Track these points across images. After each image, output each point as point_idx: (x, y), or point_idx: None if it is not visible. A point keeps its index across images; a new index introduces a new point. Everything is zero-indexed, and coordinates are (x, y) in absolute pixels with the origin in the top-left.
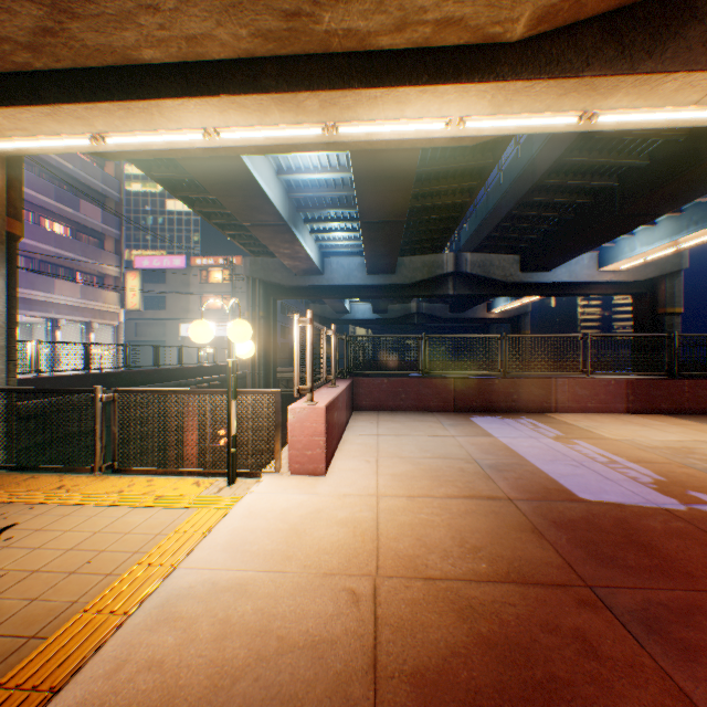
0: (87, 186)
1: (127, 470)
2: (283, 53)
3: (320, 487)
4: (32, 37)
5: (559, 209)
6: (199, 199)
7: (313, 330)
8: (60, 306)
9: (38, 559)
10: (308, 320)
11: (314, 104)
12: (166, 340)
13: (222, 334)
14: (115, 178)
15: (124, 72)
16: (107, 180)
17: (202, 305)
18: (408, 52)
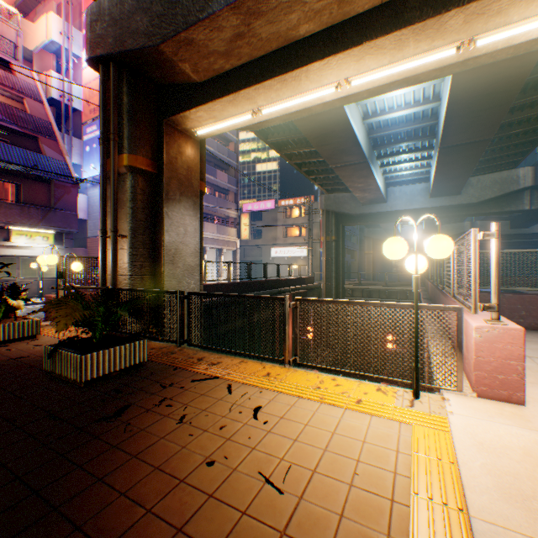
0: (219, 161)
1: (305, 365)
2: None
3: (537, 423)
4: (228, 45)
5: None
6: (294, 154)
7: (497, 244)
8: (206, 239)
9: (304, 455)
10: (494, 234)
11: (456, 21)
12: (261, 260)
13: (299, 254)
14: (234, 153)
15: (282, 52)
16: (230, 155)
17: (285, 234)
18: None
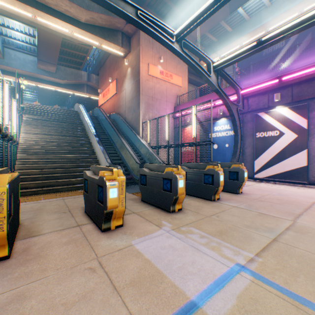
0: None
1: None
2: (31, 76)
3: None
4: None
5: (90, 102)
6: None
7: None
8: None
9: None
10: None
11: (35, 83)
12: None
13: None
14: None
15: (2, 70)
16: None
17: None
18: (49, 81)
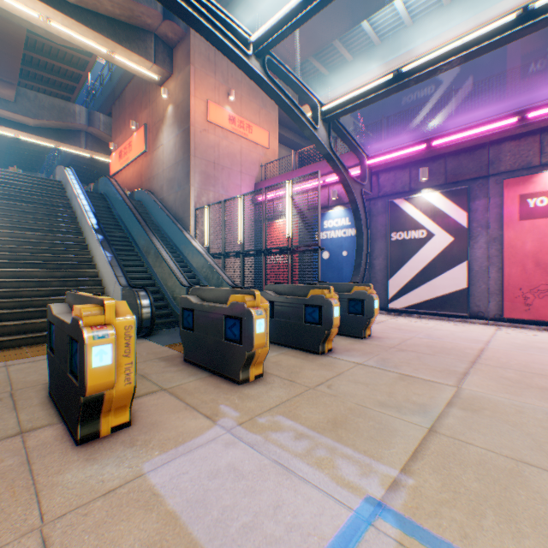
0: None
1: None
2: None
3: None
4: None
5: (95, 168)
6: None
7: None
8: None
9: None
10: None
11: None
12: None
13: None
14: None
15: None
16: None
17: None
18: (1, 118)
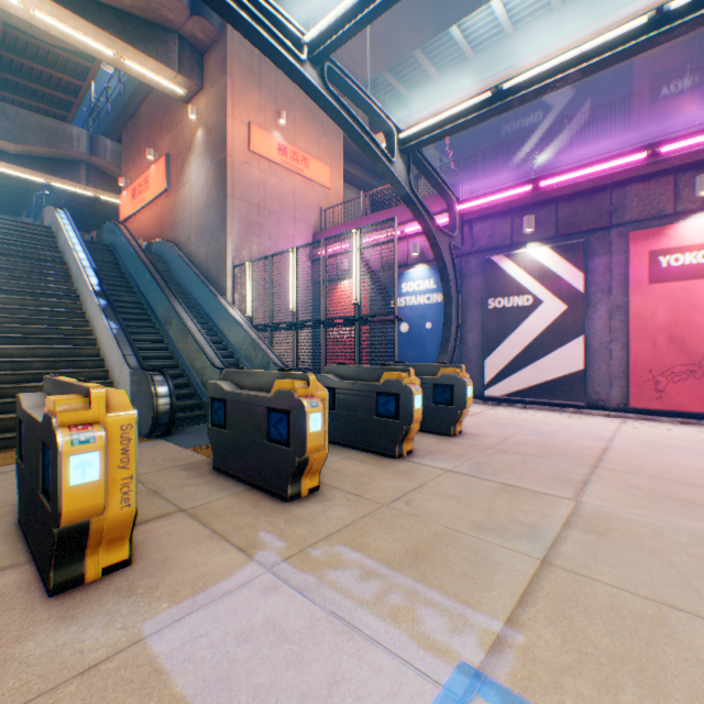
0: None
1: None
2: None
3: None
4: None
5: (101, 211)
6: None
7: None
8: None
9: None
10: None
11: None
12: None
13: None
14: None
15: None
16: None
17: None
18: None
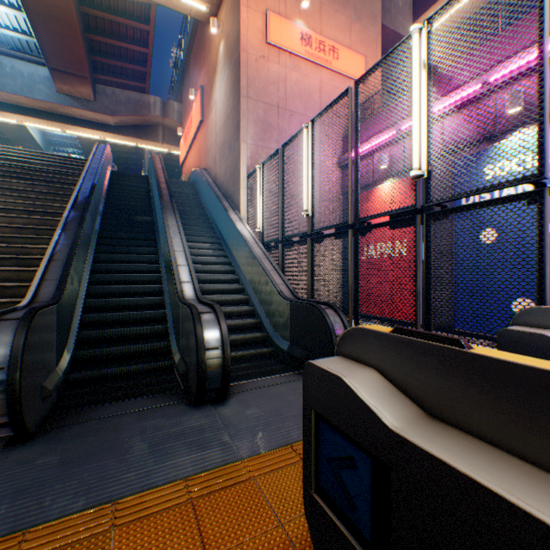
0: None
1: None
2: (49, 112)
3: None
4: None
5: None
6: None
7: None
8: None
9: None
10: None
11: (59, 125)
12: None
13: None
14: None
15: None
16: None
17: None
18: (86, 121)
